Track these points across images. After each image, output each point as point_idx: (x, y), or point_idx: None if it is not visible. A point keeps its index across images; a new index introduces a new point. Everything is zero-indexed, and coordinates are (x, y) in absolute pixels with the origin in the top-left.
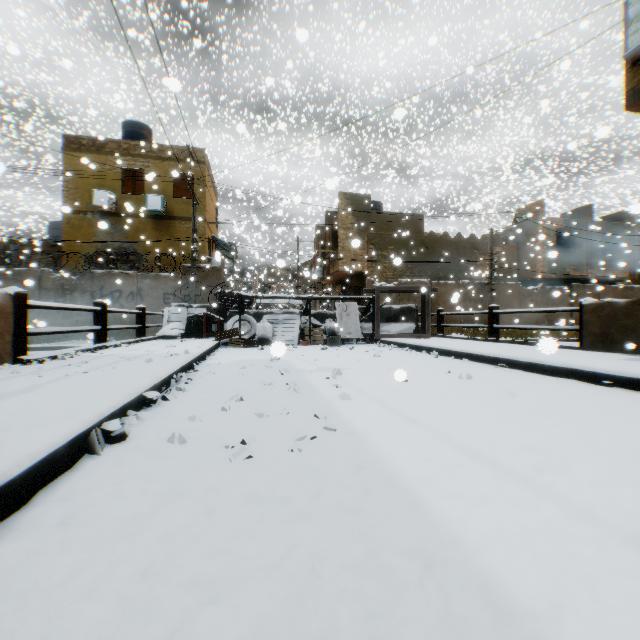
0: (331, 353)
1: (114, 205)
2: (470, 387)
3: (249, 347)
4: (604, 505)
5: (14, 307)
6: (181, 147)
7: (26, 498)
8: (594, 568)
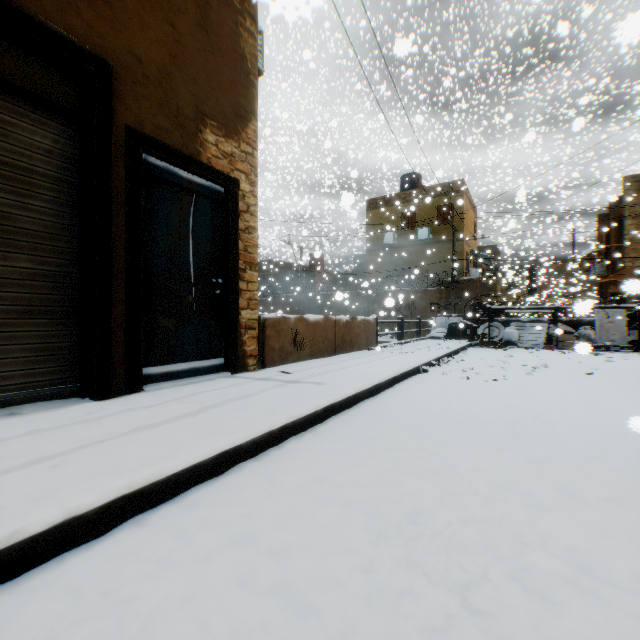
0: (565, 356)
1: (396, 241)
2: (637, 381)
3: (494, 348)
4: (582, 400)
5: (375, 323)
6: (443, 184)
7: (411, 375)
8: (546, 401)
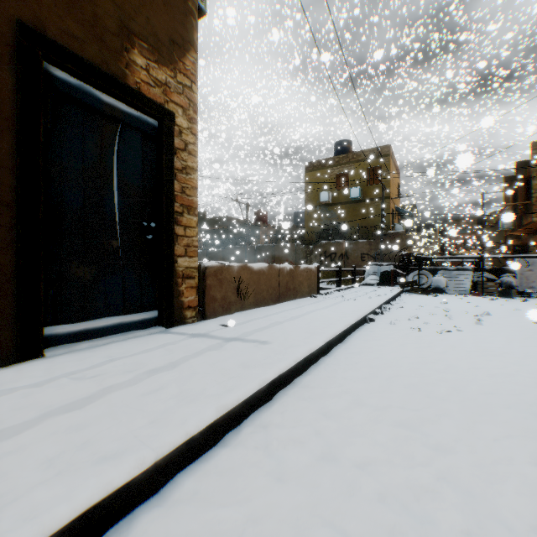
0: (496, 303)
1: (330, 199)
2: None
3: (425, 294)
4: None
5: (317, 272)
6: (372, 149)
7: (359, 326)
8: (524, 361)
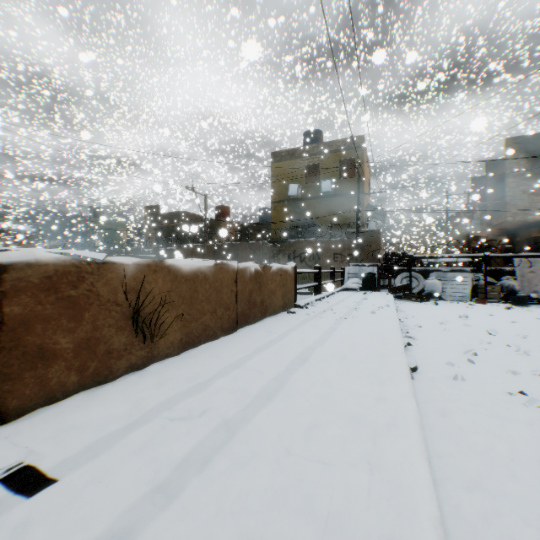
0: (522, 314)
1: (300, 193)
2: None
3: (421, 301)
4: None
5: (294, 274)
6: (345, 139)
7: None
8: None
